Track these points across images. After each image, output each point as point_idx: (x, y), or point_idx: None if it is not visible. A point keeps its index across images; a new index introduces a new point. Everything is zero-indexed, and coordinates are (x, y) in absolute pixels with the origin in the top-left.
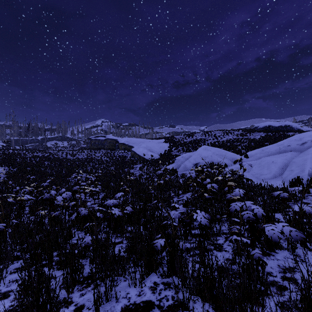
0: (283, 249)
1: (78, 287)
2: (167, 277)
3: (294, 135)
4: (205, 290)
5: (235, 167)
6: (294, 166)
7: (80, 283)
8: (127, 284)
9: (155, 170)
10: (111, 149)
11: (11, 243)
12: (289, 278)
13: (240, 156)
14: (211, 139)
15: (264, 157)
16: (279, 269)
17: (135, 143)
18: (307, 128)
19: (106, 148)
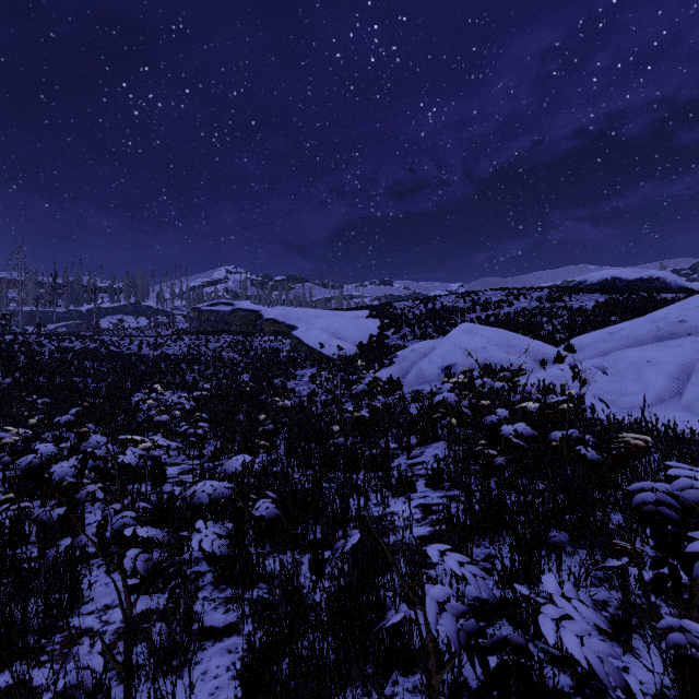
0: None
1: None
2: None
3: (677, 298)
4: None
5: (548, 376)
6: None
7: None
8: None
9: (348, 383)
10: (245, 333)
11: None
12: None
13: (555, 348)
14: (478, 310)
15: (621, 351)
16: None
17: (302, 318)
18: None
19: (233, 332)
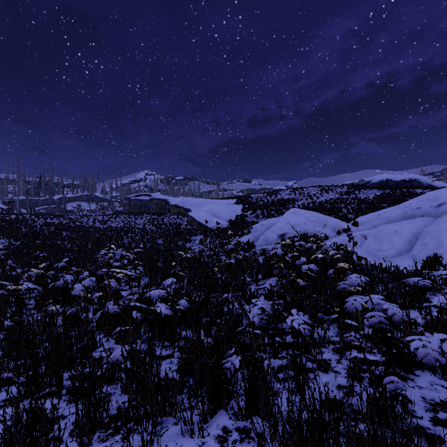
0: (427, 370)
1: (100, 435)
2: (245, 419)
3: (423, 193)
4: (309, 446)
5: (339, 240)
6: (428, 239)
7: (104, 428)
8: (180, 430)
9: (223, 244)
10: (159, 213)
11: (0, 358)
12: (444, 421)
13: (346, 223)
14: (303, 199)
15: (382, 225)
16: (424, 404)
17: (194, 204)
18: (441, 183)
19: (151, 213)
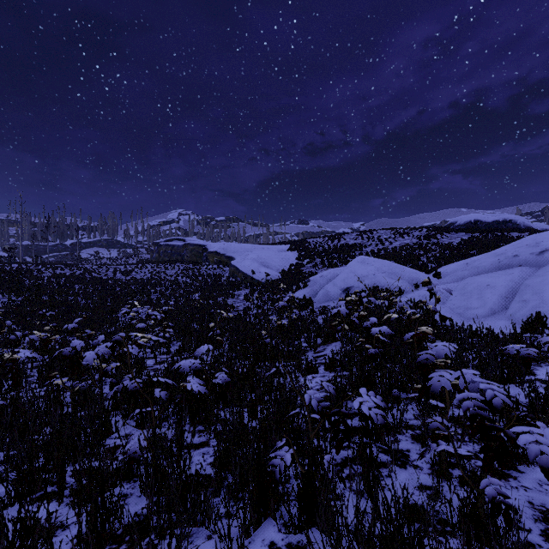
0: (534, 464)
1: None
2: (299, 531)
3: (521, 237)
4: None
5: (418, 296)
6: (528, 294)
7: (116, 542)
8: (214, 547)
9: (273, 301)
10: (194, 262)
11: None
12: None
13: (426, 274)
14: (372, 245)
15: (471, 277)
16: (532, 512)
17: (238, 251)
18: (543, 225)
19: (185, 261)
